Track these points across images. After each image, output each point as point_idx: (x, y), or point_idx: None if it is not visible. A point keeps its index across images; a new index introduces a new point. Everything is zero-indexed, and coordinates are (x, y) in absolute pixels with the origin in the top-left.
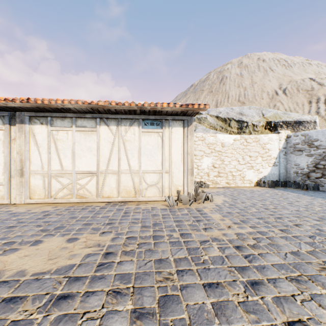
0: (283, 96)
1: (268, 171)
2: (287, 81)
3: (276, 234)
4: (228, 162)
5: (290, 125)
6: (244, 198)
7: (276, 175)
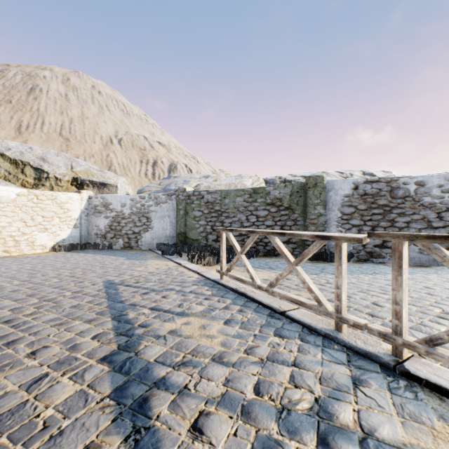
0: (118, 147)
1: (68, 234)
2: (125, 131)
3: (13, 284)
4: (8, 223)
5: (97, 185)
6: (16, 265)
7: (78, 237)
